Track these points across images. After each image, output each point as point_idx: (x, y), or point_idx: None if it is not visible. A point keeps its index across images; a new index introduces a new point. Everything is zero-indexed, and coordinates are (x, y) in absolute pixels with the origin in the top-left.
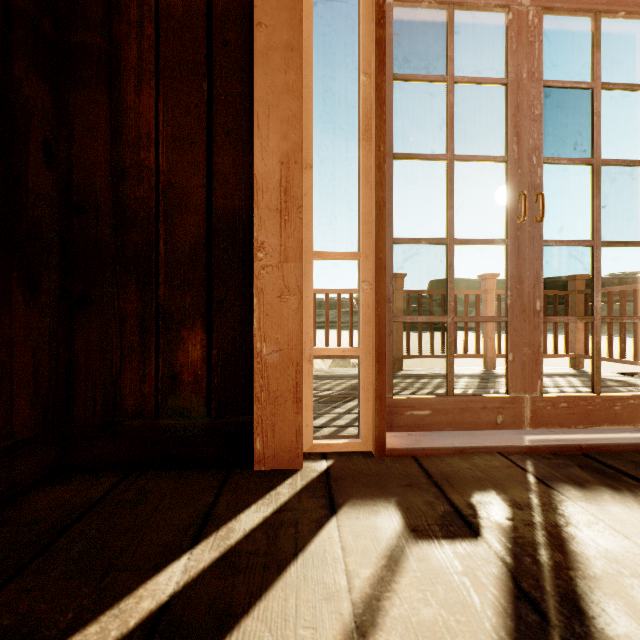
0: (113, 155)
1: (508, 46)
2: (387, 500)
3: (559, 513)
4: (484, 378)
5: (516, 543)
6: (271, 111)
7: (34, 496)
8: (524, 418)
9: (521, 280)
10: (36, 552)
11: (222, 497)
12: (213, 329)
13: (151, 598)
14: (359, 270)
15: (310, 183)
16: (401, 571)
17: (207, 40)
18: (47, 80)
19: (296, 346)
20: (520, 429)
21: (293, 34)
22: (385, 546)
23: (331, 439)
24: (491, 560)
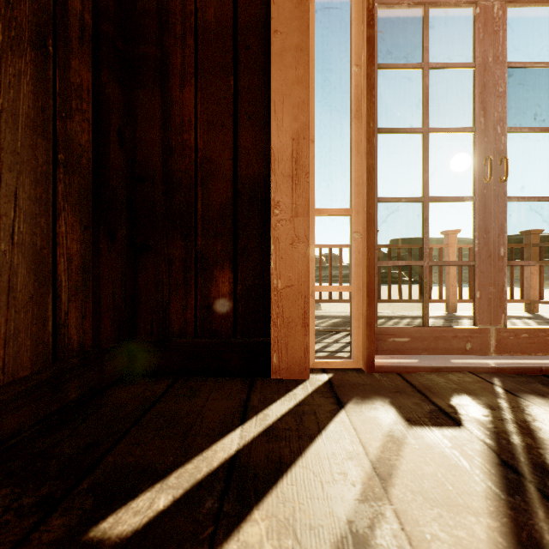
0: (163, 138)
1: (476, 35)
2: (382, 401)
3: (526, 413)
4: (447, 319)
5: (492, 431)
6: (285, 99)
7: (116, 390)
8: (490, 346)
9: (487, 230)
10: (132, 423)
11: (253, 395)
12: (238, 270)
13: (223, 451)
14: (351, 223)
15: (312, 154)
16: (403, 444)
17: (233, 46)
18: (120, 83)
19: (304, 282)
20: (486, 355)
21: (302, 38)
22: (387, 429)
23: (328, 359)
24: (473, 441)
